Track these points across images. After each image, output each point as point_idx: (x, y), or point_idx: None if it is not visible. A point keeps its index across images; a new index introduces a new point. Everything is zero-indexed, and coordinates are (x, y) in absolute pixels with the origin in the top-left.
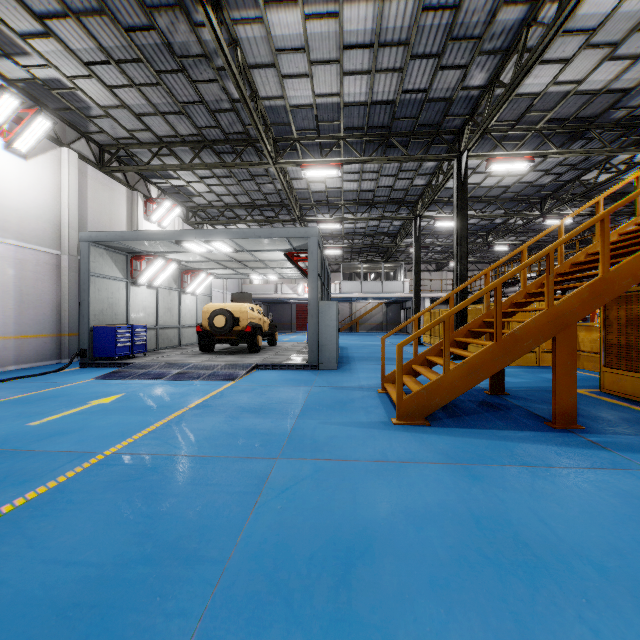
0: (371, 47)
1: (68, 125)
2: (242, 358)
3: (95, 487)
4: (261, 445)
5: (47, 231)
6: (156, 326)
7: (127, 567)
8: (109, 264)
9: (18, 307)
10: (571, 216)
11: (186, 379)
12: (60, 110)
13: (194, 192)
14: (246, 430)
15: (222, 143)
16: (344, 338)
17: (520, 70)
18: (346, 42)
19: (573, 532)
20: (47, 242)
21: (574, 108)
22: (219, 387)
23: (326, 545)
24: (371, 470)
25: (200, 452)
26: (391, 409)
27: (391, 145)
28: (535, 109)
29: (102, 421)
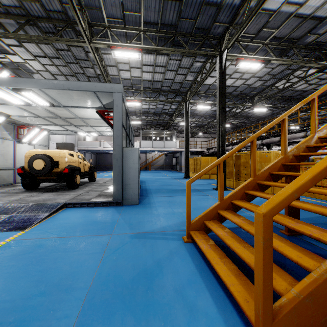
0: None
1: None
2: (56, 196)
3: None
4: None
5: None
6: None
7: None
8: None
9: None
10: None
11: None
12: None
13: (32, 69)
14: None
15: (44, 20)
16: (142, 174)
17: None
18: None
19: None
20: None
21: (289, 29)
22: None
23: None
24: None
25: None
26: (218, 291)
27: (175, 44)
28: (268, 26)
29: None
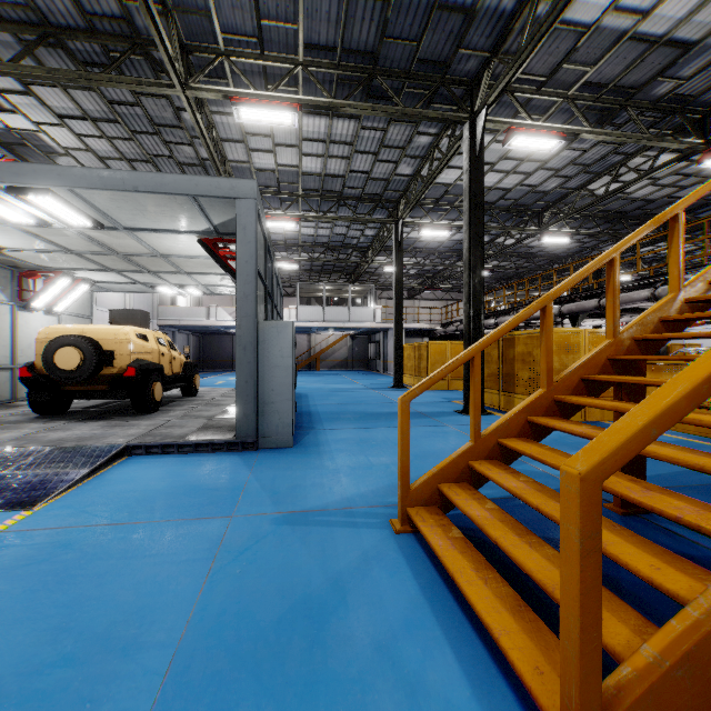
0: None
1: None
2: (108, 429)
3: None
4: None
5: None
6: None
7: None
8: None
9: None
10: None
11: None
12: None
13: (56, 147)
14: None
15: (82, 36)
16: (302, 379)
17: None
18: None
19: None
20: None
21: (620, 67)
22: None
23: None
24: None
25: None
26: (474, 647)
27: (374, 95)
28: (575, 59)
29: None
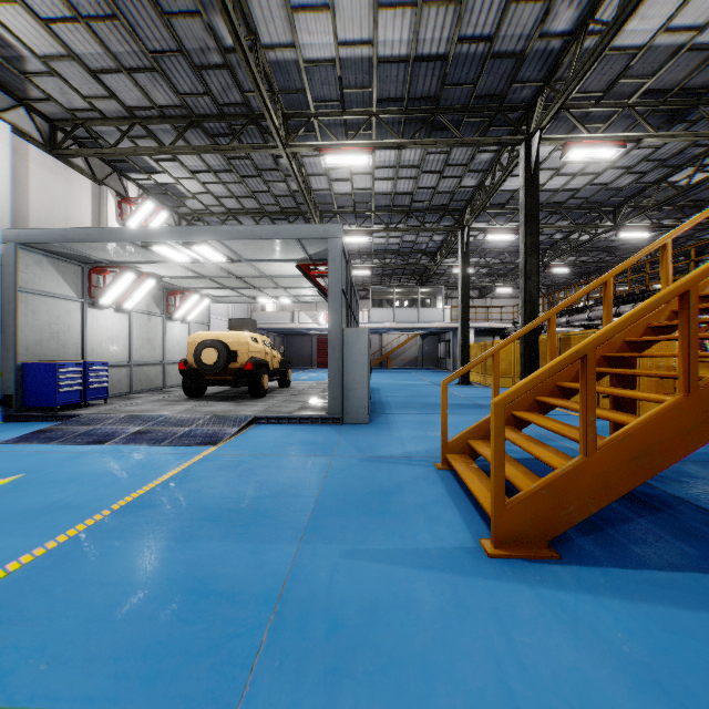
0: None
1: None
2: (238, 406)
3: None
4: (206, 648)
5: None
6: (129, 362)
7: None
8: (53, 277)
9: None
10: None
11: (144, 443)
12: None
13: (186, 193)
14: (191, 583)
15: (215, 119)
16: (374, 376)
17: None
18: None
19: None
20: None
21: (682, 73)
22: (187, 459)
23: None
24: None
25: (40, 689)
26: (470, 510)
27: (437, 127)
28: (631, 74)
29: None
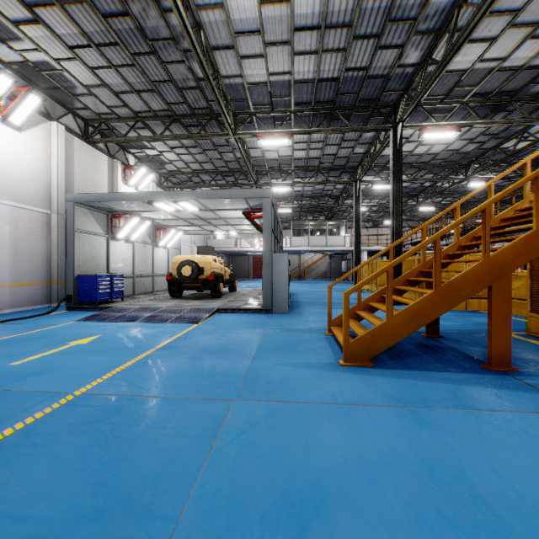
0: (318, 29)
1: (57, 102)
2: (206, 303)
3: (60, 429)
4: (219, 386)
5: (39, 193)
6: (133, 275)
7: (77, 523)
8: (92, 221)
9: (13, 259)
10: (500, 176)
11: (156, 321)
12: (50, 89)
13: (166, 160)
14: (206, 371)
15: (189, 117)
16: (294, 285)
17: (451, 47)
18: (296, 25)
19: (530, 486)
20: (39, 203)
21: (497, 83)
22: (184, 329)
23: (280, 498)
24: (322, 413)
25: (162, 393)
26: (338, 351)
27: (335, 118)
28: (462, 84)
29: (77, 361)
